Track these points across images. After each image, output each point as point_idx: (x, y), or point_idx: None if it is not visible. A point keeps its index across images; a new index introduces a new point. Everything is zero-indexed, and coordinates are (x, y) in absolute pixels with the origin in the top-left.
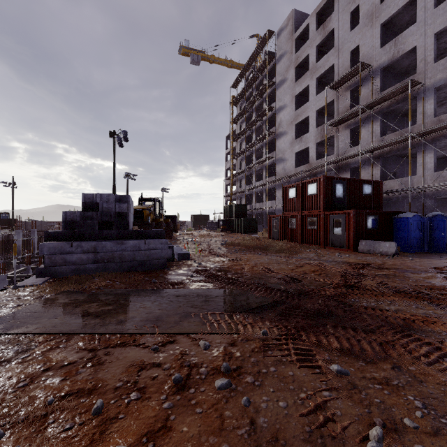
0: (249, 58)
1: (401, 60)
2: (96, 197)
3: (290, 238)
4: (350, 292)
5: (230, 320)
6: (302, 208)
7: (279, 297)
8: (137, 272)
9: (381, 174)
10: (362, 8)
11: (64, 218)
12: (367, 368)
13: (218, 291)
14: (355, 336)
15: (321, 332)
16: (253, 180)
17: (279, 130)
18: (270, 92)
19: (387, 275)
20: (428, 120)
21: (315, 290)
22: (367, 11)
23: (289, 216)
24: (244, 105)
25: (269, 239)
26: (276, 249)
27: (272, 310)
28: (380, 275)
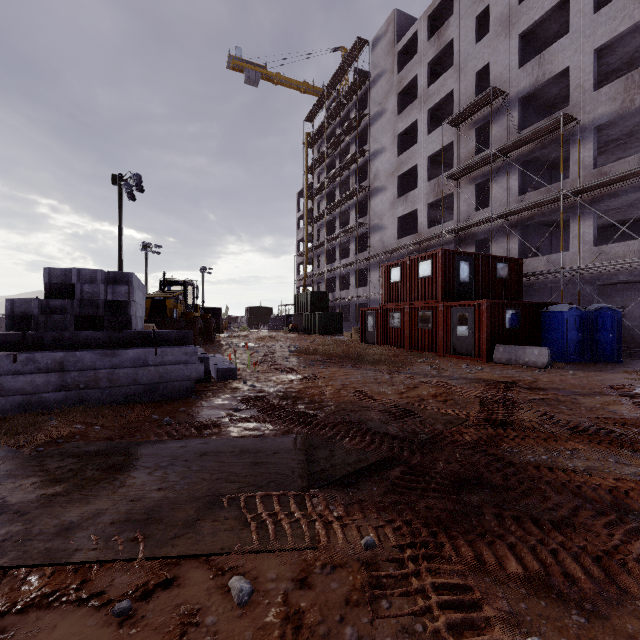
0: (331, 78)
1: (548, 87)
2: (71, 274)
3: (393, 342)
4: (502, 434)
5: (300, 511)
6: (410, 297)
7: (387, 450)
8: (138, 405)
9: (520, 250)
10: (493, 10)
11: (9, 310)
12: (596, 634)
13: (279, 441)
14: (545, 542)
15: (478, 533)
16: (338, 257)
17: (375, 185)
18: (362, 129)
19: (547, 400)
20: (586, 173)
21: (445, 432)
22: (500, 15)
23: (391, 310)
24: (323, 147)
25: (361, 343)
26: (374, 360)
27: (376, 477)
28: (537, 400)
